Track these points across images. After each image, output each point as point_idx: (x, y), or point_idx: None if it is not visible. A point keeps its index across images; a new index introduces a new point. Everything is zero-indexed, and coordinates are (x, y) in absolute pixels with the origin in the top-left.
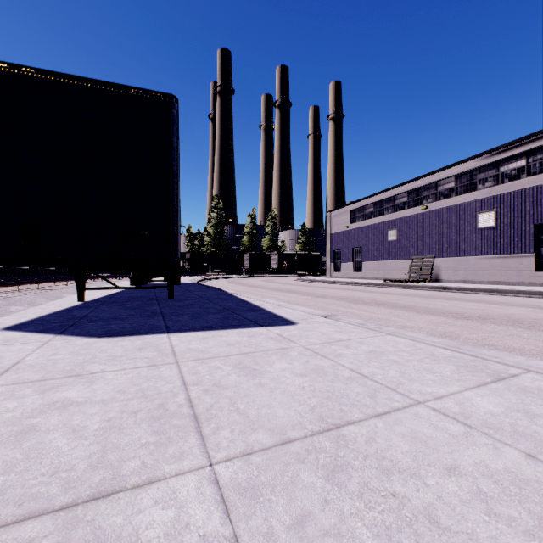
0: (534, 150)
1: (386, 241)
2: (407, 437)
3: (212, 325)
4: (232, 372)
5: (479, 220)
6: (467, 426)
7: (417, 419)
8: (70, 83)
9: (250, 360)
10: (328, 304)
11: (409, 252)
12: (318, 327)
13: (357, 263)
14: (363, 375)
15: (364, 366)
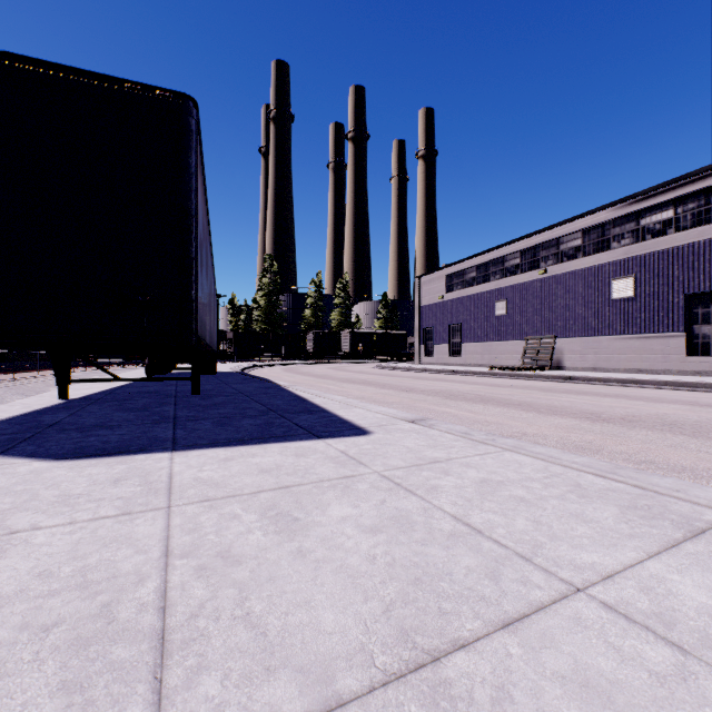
0: (685, 197)
1: (493, 316)
2: (571, 684)
3: (244, 436)
4: (256, 525)
5: (614, 288)
6: (677, 648)
7: (582, 632)
8: (27, 70)
9: (291, 500)
10: (417, 400)
11: (522, 330)
12: (402, 439)
13: (455, 345)
14: (474, 528)
15: (474, 511)
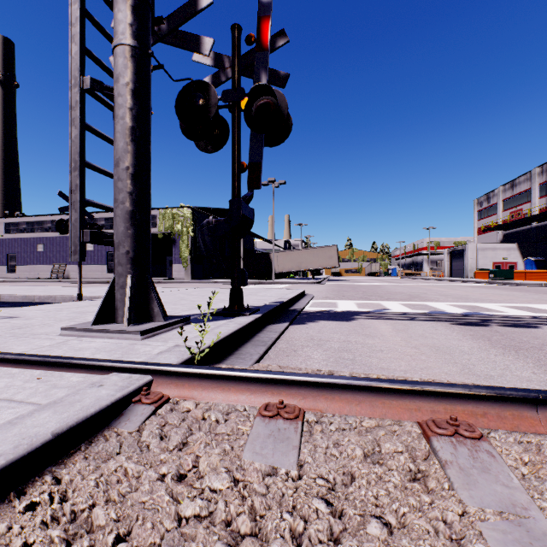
0: (108, 218)
1: (37, 251)
2: None
3: None
4: None
5: (88, 246)
6: None
7: None
8: None
9: None
10: None
11: (52, 260)
12: None
13: (12, 266)
14: None
15: None
